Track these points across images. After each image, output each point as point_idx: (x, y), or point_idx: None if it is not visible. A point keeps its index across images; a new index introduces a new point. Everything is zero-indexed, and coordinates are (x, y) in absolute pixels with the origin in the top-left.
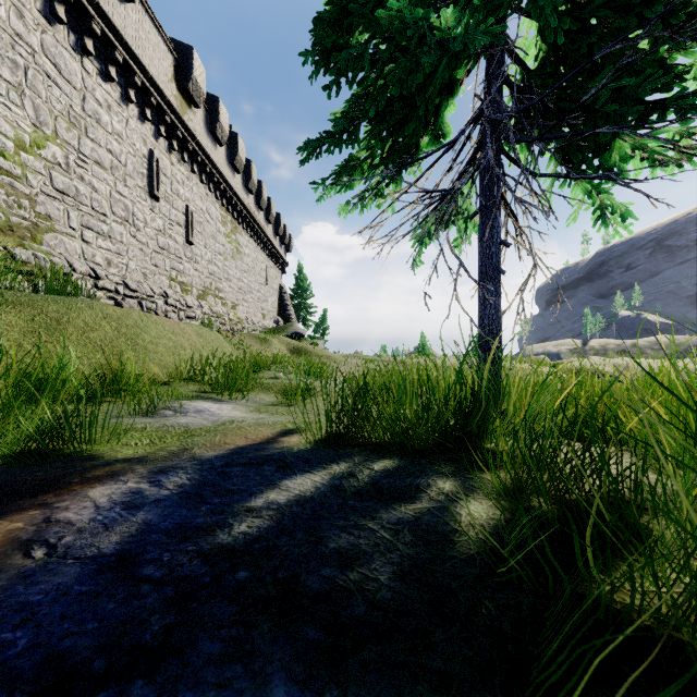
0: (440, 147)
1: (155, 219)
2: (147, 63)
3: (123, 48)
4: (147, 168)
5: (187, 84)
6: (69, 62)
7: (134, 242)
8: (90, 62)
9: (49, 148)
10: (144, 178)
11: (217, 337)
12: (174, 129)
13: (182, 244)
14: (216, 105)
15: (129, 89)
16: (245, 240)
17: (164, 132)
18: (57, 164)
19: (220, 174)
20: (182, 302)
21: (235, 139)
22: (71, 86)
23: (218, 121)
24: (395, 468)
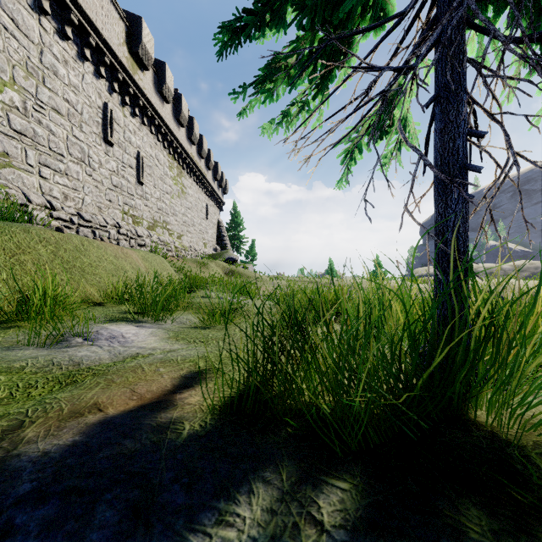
0: (387, 17)
1: (109, 161)
2: (101, 27)
3: (78, 11)
4: (102, 117)
5: (137, 48)
6: (26, 19)
7: (90, 180)
8: (48, 21)
9: (7, 93)
10: (99, 125)
11: (161, 261)
12: (126, 86)
13: (134, 183)
14: (163, 68)
15: (84, 48)
16: (189, 182)
17: (118, 88)
18: (14, 108)
19: (167, 127)
20: (133, 232)
21: (180, 99)
22: (28, 40)
23: (164, 82)
24: (367, 520)
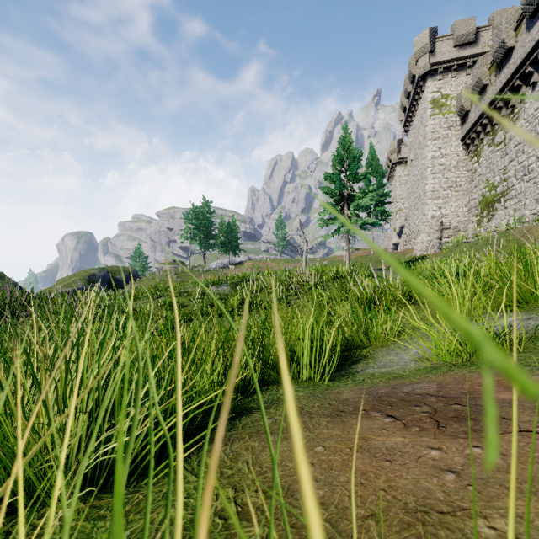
0: None
1: None
2: None
3: None
4: None
5: None
6: None
7: None
8: None
9: None
10: None
11: None
12: None
13: None
14: None
15: None
16: None
17: None
18: None
19: None
20: None
21: None
22: None
23: None
24: None
